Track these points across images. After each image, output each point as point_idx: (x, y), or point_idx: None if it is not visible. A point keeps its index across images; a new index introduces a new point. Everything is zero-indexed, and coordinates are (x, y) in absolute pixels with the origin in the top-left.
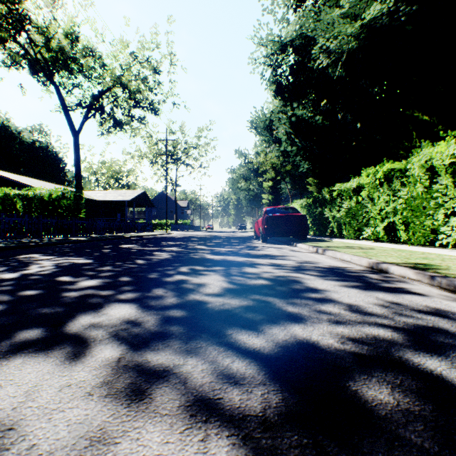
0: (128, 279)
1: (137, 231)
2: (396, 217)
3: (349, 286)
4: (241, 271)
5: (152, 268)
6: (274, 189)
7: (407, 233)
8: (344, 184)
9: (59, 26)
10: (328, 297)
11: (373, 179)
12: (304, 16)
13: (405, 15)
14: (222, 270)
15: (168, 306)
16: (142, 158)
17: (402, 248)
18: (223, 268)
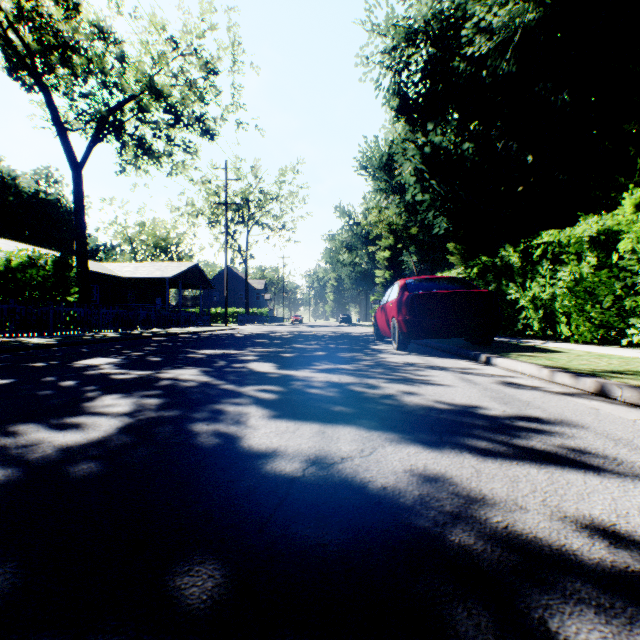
0: None
1: (179, 325)
2: None
3: None
4: None
5: None
6: (393, 262)
7: None
8: (565, 231)
9: None
10: None
11: None
12: None
13: None
14: None
15: None
16: (196, 216)
17: None
18: None
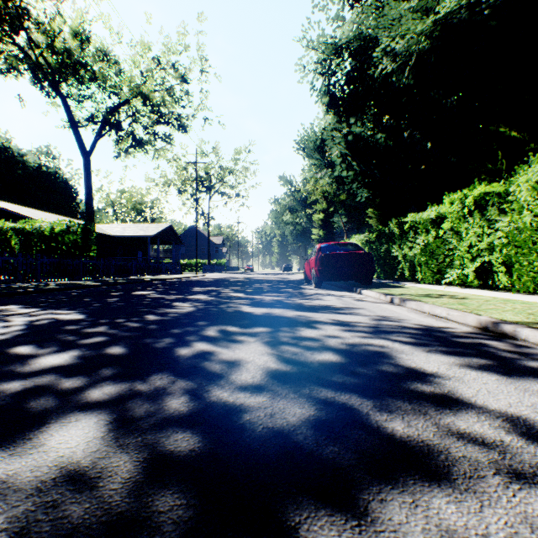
0: (121, 351)
1: (161, 273)
2: (493, 256)
3: (475, 367)
4: (294, 334)
5: (164, 329)
6: (326, 222)
7: (508, 276)
8: (419, 214)
9: (64, 22)
10: (455, 394)
11: (459, 206)
12: (364, 11)
13: (488, 9)
14: (267, 333)
15: (169, 419)
16: (169, 186)
17: (506, 297)
18: (267, 329)
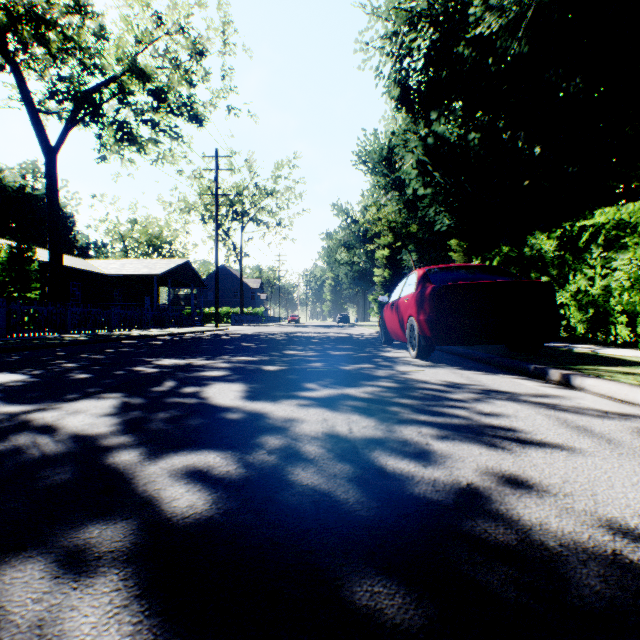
0: None
1: (165, 325)
2: None
3: None
4: None
5: None
6: (392, 260)
7: None
8: (628, 207)
9: None
10: None
11: None
12: None
13: None
14: None
15: None
16: (189, 211)
17: None
18: None
